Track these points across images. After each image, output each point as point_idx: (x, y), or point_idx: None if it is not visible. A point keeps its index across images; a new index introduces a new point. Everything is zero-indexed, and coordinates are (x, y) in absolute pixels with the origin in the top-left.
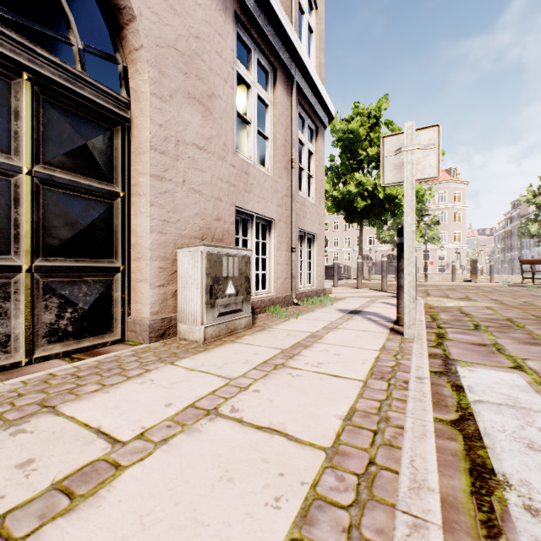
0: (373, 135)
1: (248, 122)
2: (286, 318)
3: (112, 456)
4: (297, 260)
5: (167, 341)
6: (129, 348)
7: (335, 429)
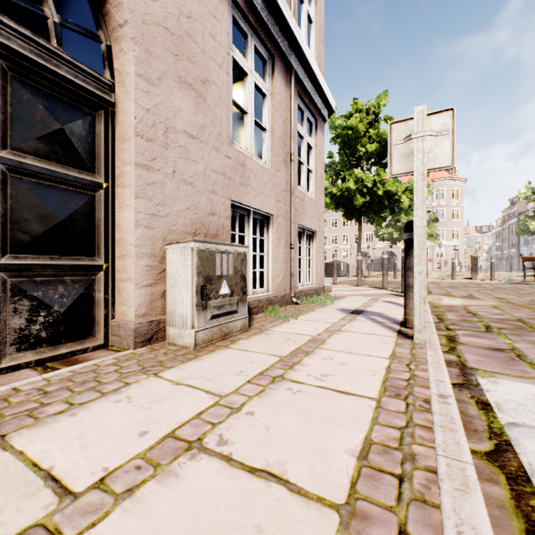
0: (372, 131)
1: (244, 111)
2: (284, 319)
3: (55, 519)
4: (297, 258)
5: (155, 347)
6: (111, 355)
7: (348, 474)
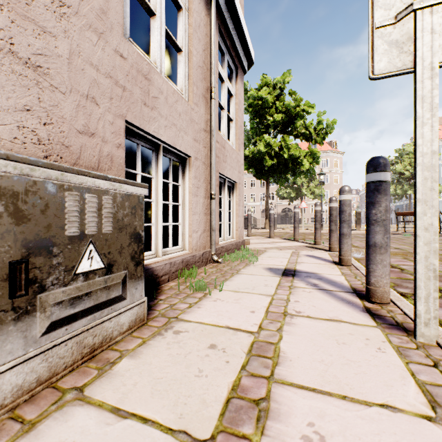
0: (278, 103)
1: (150, 10)
2: (205, 290)
3: None
4: (217, 209)
5: None
6: None
7: None
